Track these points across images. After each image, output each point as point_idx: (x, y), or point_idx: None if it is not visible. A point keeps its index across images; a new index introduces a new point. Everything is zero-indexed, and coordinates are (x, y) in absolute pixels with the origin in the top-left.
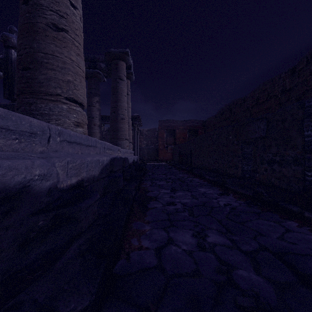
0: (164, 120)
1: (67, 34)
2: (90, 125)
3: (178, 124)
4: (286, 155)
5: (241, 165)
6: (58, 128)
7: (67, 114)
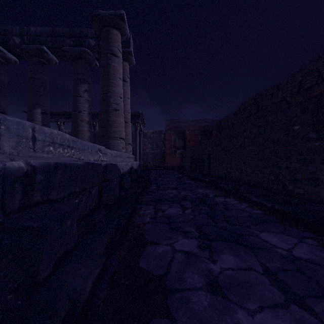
0: (172, 120)
1: None
2: (76, 121)
3: (189, 124)
4: None
5: None
6: None
7: None
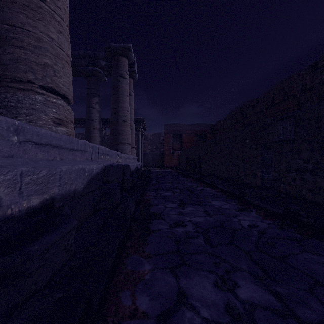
0: (170, 124)
1: (44, 3)
2: (89, 128)
3: (185, 127)
4: (323, 161)
5: (260, 173)
6: (13, 123)
7: (42, 108)
